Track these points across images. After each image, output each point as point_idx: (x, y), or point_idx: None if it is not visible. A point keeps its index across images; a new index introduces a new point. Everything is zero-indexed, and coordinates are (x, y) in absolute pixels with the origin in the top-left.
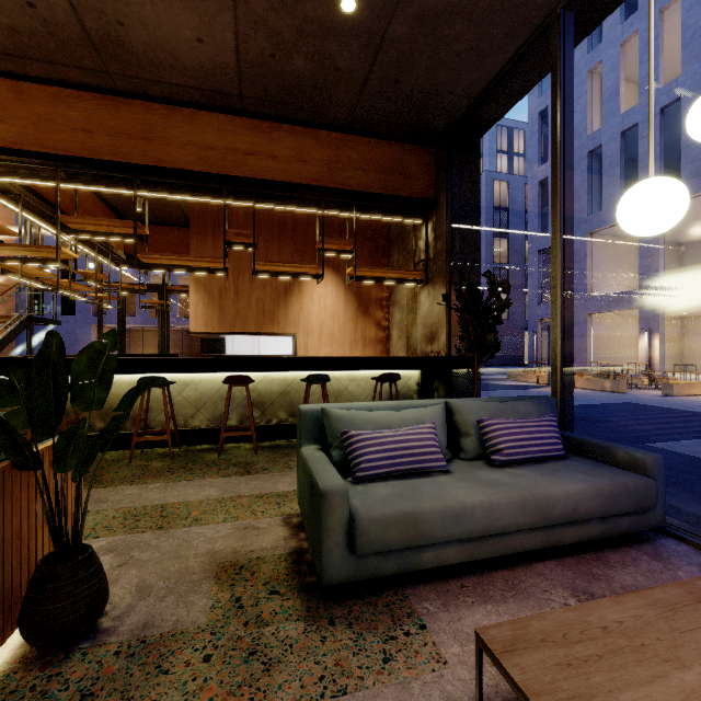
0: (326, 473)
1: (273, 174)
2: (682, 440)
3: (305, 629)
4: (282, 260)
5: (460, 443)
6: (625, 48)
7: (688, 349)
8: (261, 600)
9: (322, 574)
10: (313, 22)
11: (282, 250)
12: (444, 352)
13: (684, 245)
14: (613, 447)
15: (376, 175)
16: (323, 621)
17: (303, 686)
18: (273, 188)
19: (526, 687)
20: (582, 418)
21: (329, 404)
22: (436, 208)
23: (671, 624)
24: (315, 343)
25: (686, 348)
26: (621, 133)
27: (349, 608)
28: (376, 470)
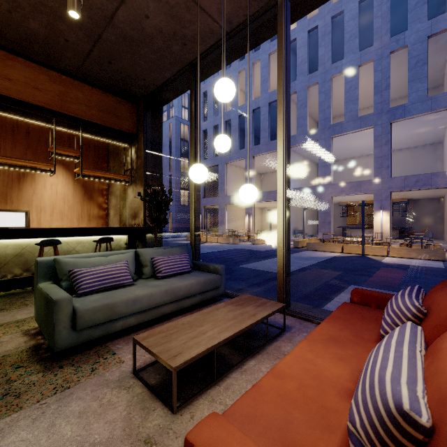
0: (58, 292)
1: (8, 91)
2: (252, 263)
3: (43, 375)
4: (15, 153)
5: (143, 270)
6: (240, 75)
7: (264, 223)
8: (9, 373)
9: (55, 345)
10: (47, 7)
11: (15, 146)
12: (142, 224)
13: (262, 175)
14: (209, 264)
15: (97, 112)
16: (56, 368)
17: (43, 394)
18: (8, 102)
19: (148, 346)
20: (217, 257)
21: (59, 256)
22: (137, 140)
23: (205, 317)
24: (48, 218)
25: (263, 222)
26: (238, 116)
27: (73, 359)
28: (91, 288)
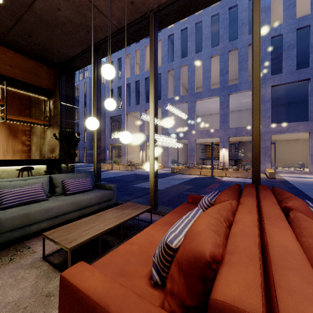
0: None
1: None
2: (142, 183)
3: None
4: None
5: (55, 190)
6: (137, 53)
7: None
8: None
9: None
10: None
11: None
12: (58, 157)
13: None
14: (106, 184)
15: (20, 71)
16: None
17: None
18: None
19: (52, 237)
20: (118, 180)
21: None
22: (54, 95)
23: (97, 218)
24: None
25: None
26: (135, 81)
27: None
28: (11, 203)
